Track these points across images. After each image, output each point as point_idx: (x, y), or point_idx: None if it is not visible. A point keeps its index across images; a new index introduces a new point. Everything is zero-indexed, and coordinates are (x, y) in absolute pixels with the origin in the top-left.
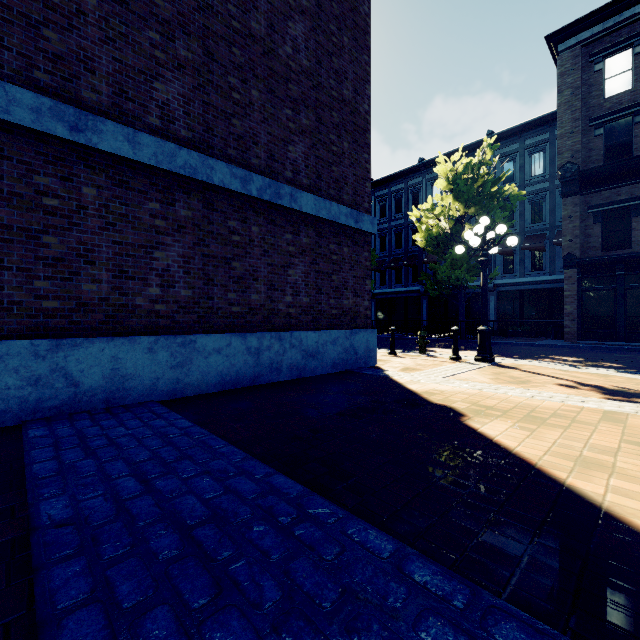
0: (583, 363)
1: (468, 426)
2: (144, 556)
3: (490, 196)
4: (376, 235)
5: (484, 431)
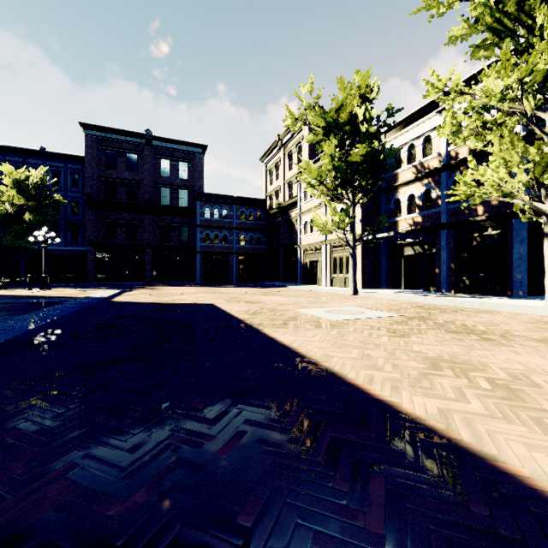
0: (89, 289)
1: (46, 296)
2: (2, 302)
3: (45, 198)
4: None
5: (51, 296)
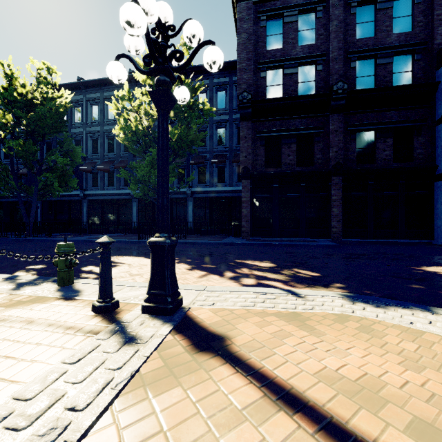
0: (283, 273)
1: None
2: None
3: (188, 105)
4: (88, 136)
5: None
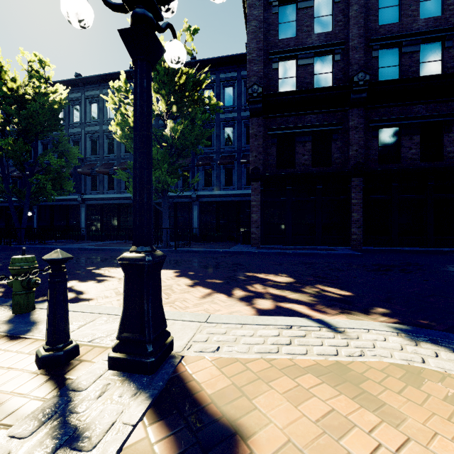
0: (305, 292)
1: None
2: None
3: (192, 99)
4: (87, 137)
5: None
